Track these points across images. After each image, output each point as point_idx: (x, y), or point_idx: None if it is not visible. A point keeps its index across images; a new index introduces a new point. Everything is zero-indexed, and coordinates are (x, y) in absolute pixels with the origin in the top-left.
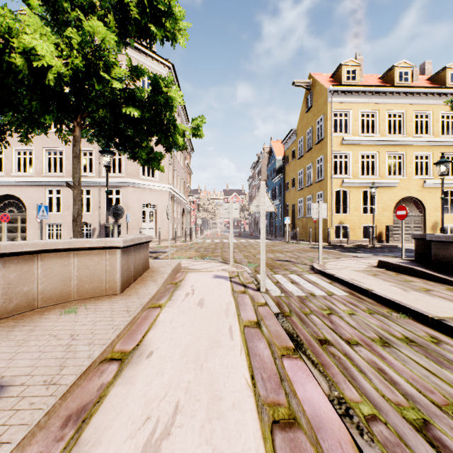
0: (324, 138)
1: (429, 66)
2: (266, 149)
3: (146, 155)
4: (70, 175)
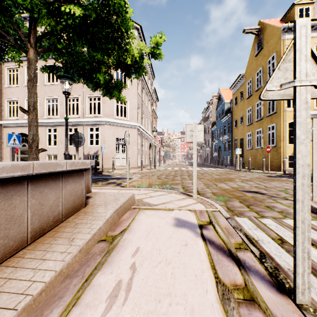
0: None
1: None
2: (215, 97)
3: (103, 79)
4: (63, 117)
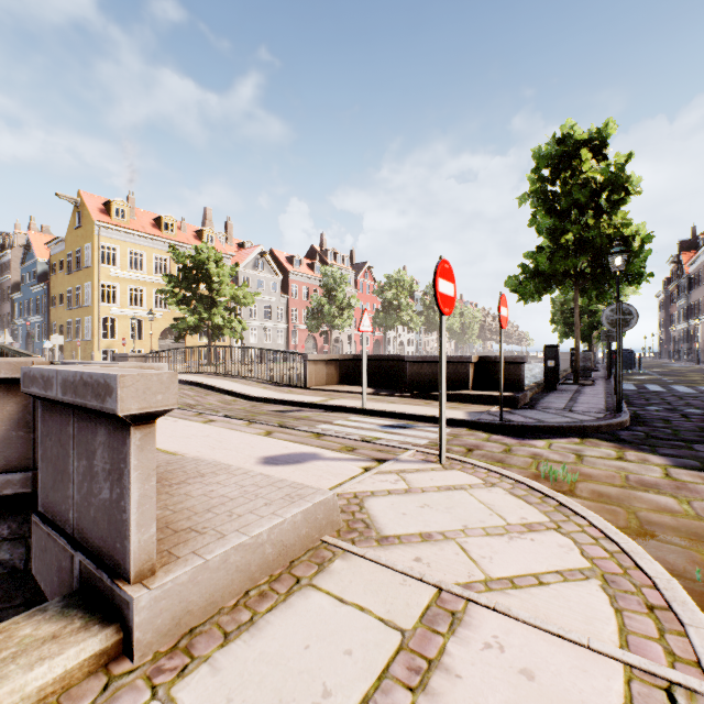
0: (92, 266)
1: (210, 212)
2: (21, 235)
3: None
4: None
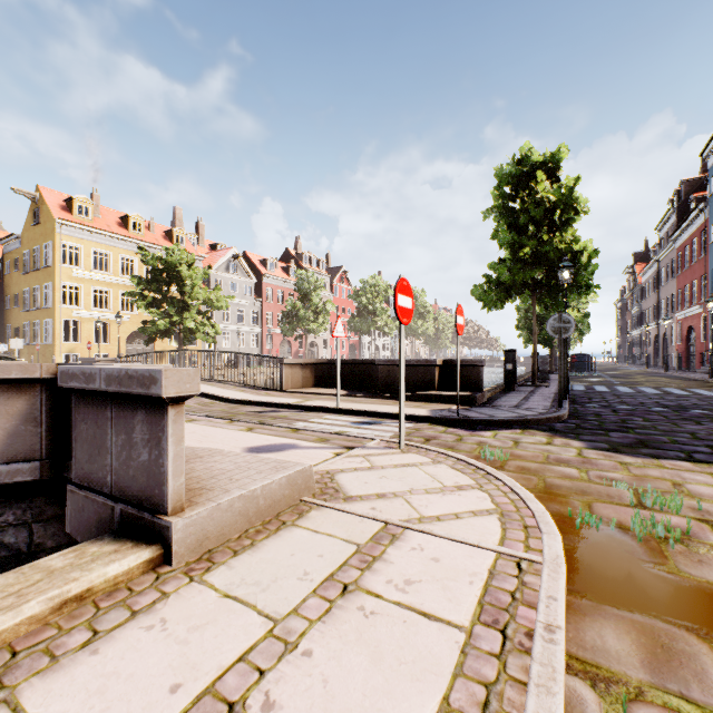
0: (52, 266)
1: (180, 212)
2: None
3: None
4: None
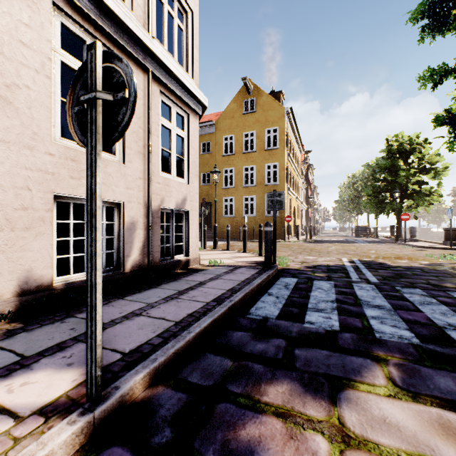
0: (279, 148)
1: None
2: None
3: None
4: None
